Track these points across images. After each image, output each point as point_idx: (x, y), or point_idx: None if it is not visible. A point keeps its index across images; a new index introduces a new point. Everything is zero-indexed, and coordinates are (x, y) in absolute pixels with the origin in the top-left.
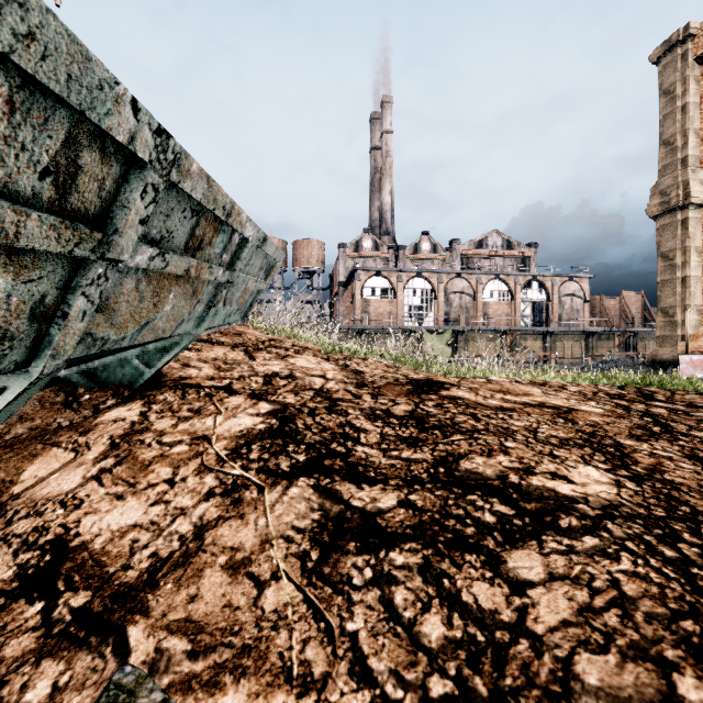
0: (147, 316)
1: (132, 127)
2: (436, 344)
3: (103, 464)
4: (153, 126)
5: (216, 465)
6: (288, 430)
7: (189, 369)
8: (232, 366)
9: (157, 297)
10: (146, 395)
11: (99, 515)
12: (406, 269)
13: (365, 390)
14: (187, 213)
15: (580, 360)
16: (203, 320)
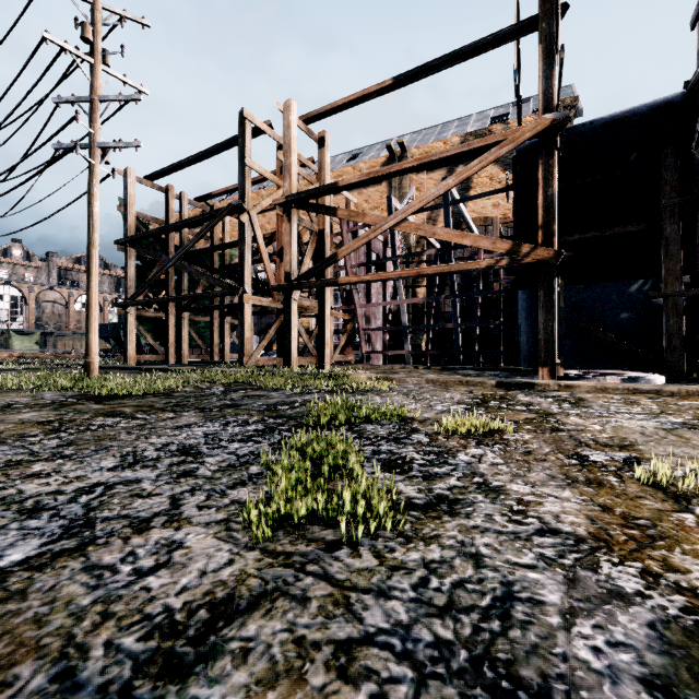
0: None
1: None
2: (25, 343)
3: None
4: None
5: None
6: None
7: None
8: None
9: None
10: None
11: None
12: None
13: None
14: None
15: None
16: None
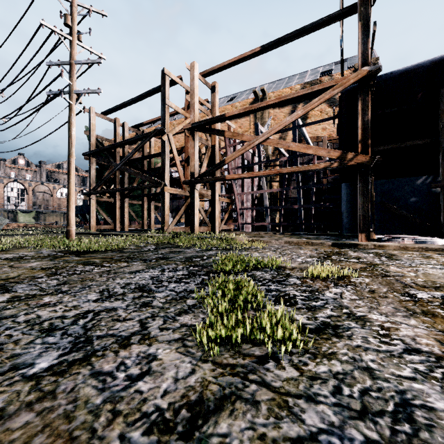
0: None
1: None
2: (26, 218)
3: None
4: None
5: None
6: None
7: None
8: None
9: None
10: None
11: None
12: (7, 177)
13: None
14: None
15: None
16: None
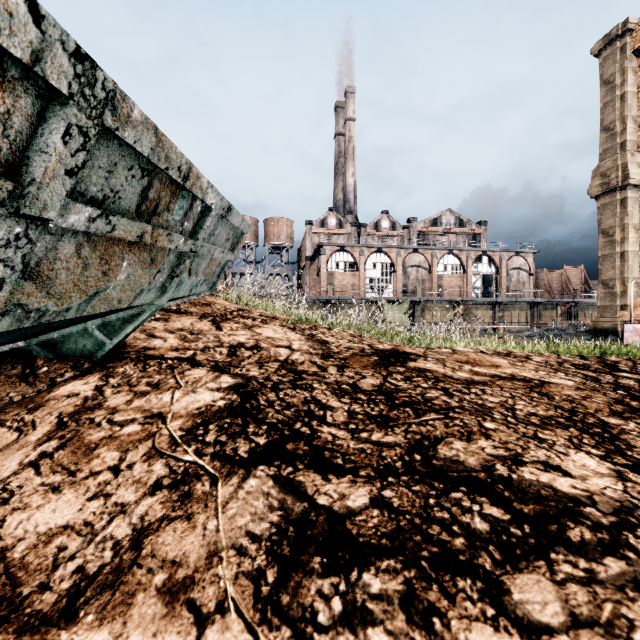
0: (96, 286)
1: (34, 41)
2: (395, 313)
3: (45, 447)
4: (68, 46)
5: (168, 448)
6: (249, 407)
7: (154, 340)
8: (198, 336)
9: (107, 264)
10: (106, 368)
11: (28, 512)
12: (368, 245)
13: (331, 361)
14: (135, 172)
15: (526, 328)
16: (166, 290)
